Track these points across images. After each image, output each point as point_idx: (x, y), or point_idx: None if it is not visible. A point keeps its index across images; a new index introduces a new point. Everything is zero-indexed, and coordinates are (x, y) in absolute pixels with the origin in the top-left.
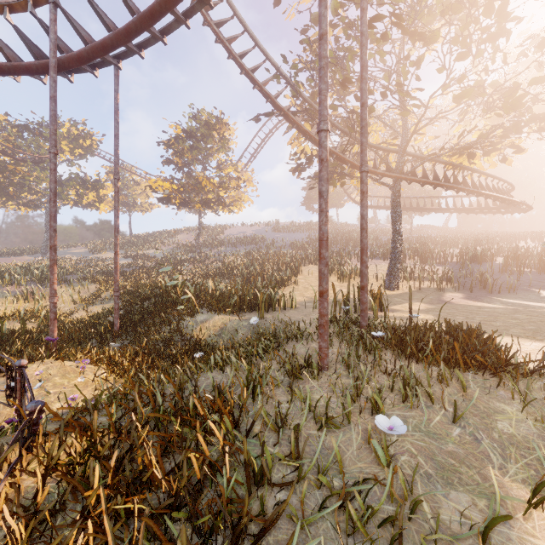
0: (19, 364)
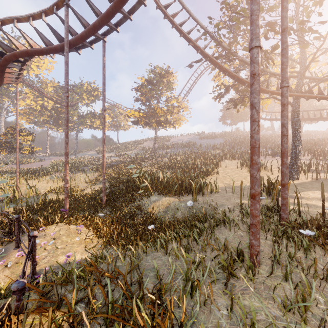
0: (32, 235)
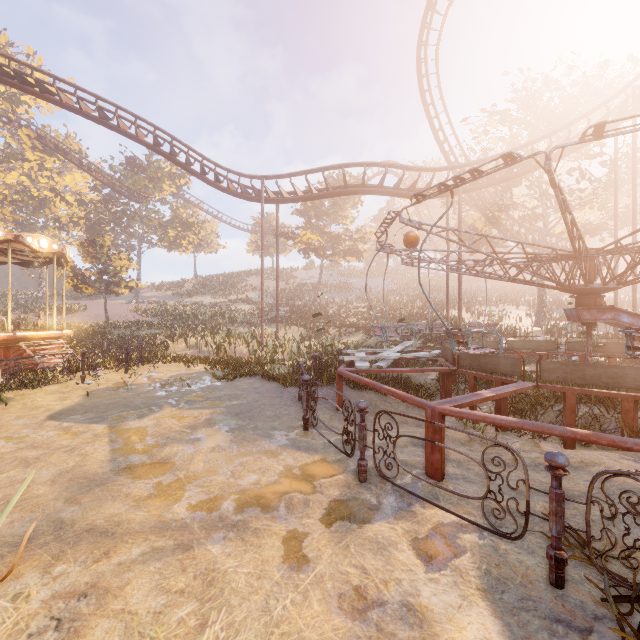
0: None
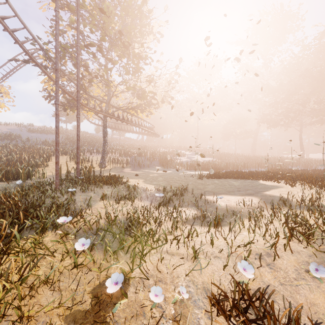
0: None
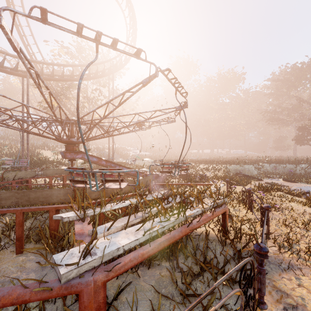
0: None
